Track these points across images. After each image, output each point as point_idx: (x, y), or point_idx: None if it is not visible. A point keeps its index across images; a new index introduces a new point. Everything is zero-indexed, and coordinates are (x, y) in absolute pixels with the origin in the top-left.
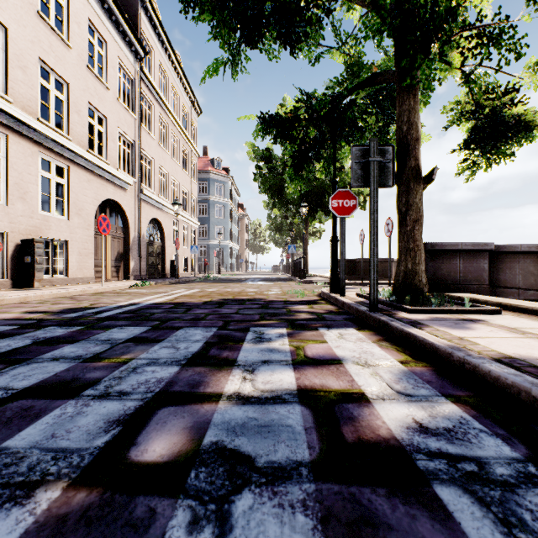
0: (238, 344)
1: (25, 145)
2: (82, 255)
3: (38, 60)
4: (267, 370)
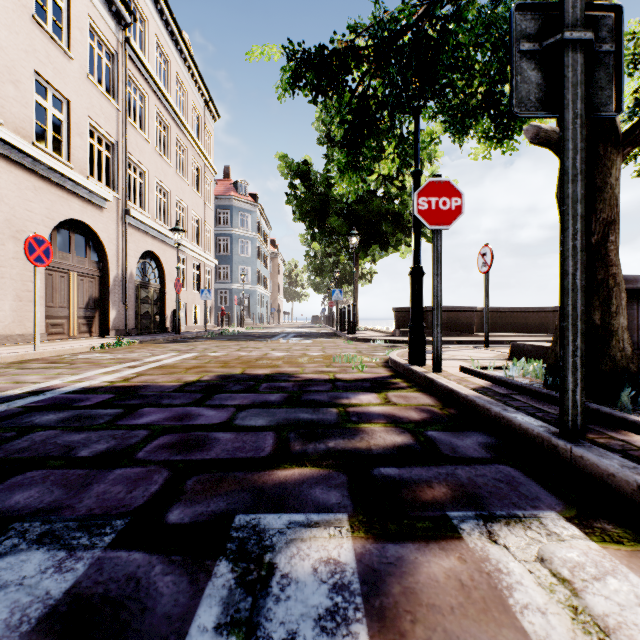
0: None
1: None
2: (23, 301)
3: None
4: None
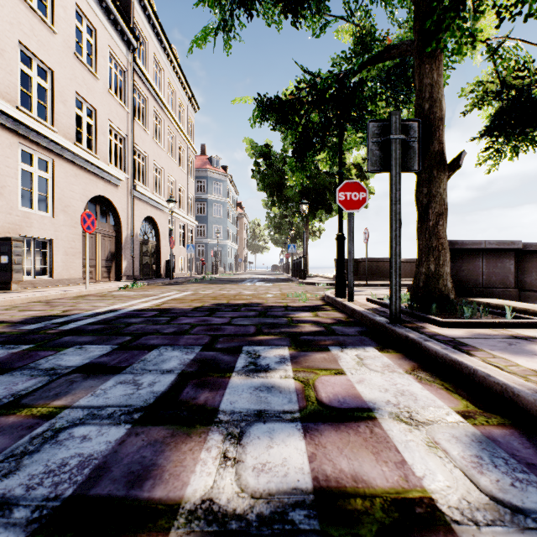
0: (224, 376)
1: (2, 135)
2: (69, 255)
3: (17, 43)
4: (263, 434)
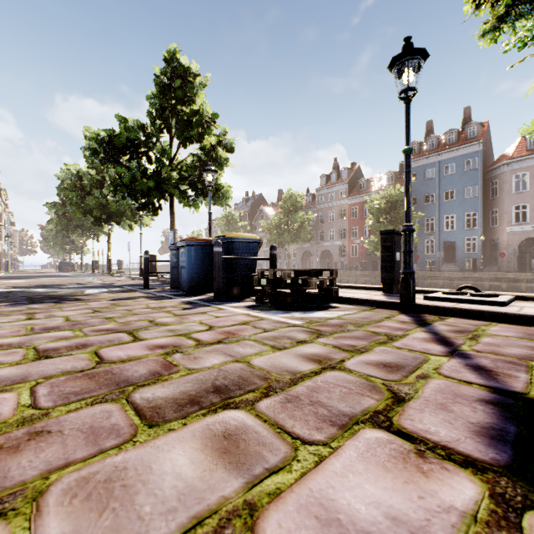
0: None
1: None
2: None
3: None
4: None
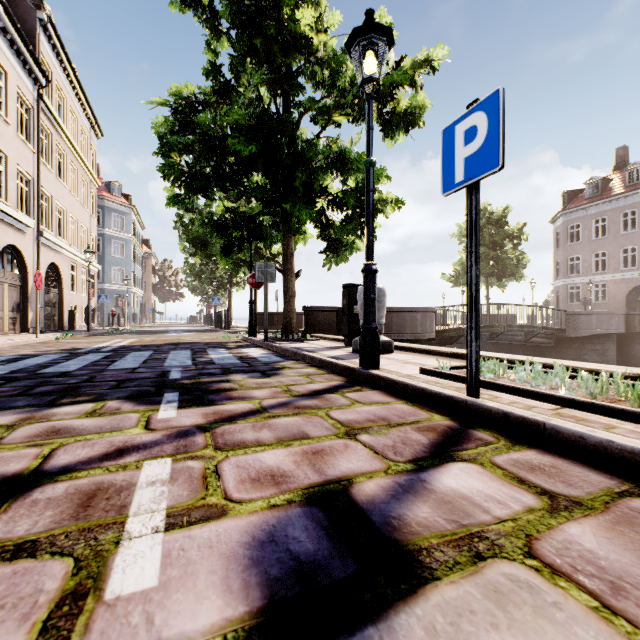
0: (206, 352)
1: None
2: None
3: None
4: (222, 354)
